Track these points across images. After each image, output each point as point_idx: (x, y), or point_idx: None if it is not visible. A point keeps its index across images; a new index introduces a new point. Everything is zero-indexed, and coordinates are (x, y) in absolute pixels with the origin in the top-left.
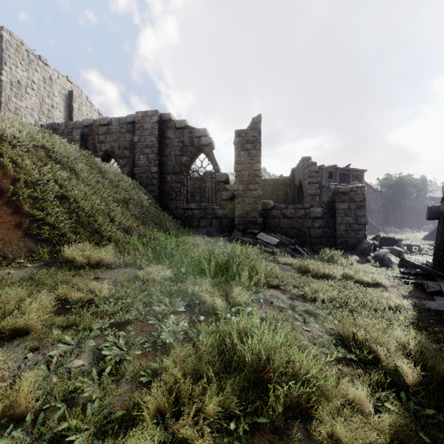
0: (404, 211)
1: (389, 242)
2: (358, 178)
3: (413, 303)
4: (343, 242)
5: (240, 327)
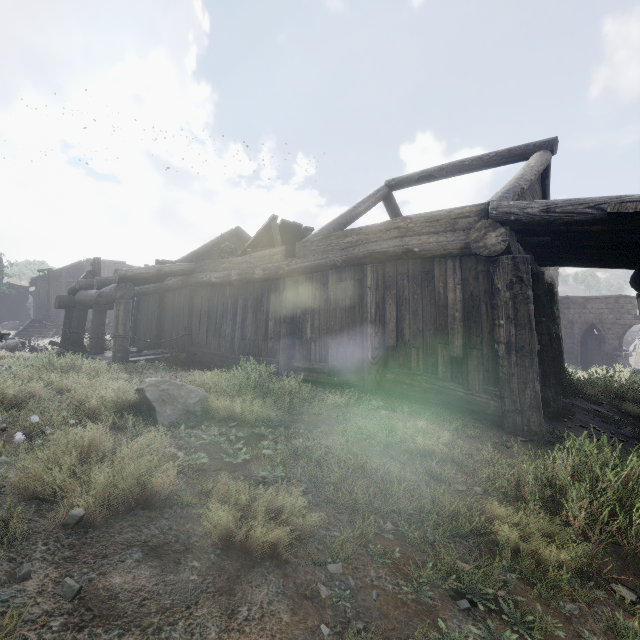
0: None
1: None
2: None
3: None
4: None
5: (37, 364)
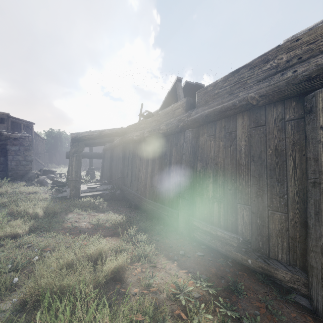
0: (62, 154)
1: (49, 173)
2: (29, 128)
3: (52, 196)
4: (14, 174)
5: None
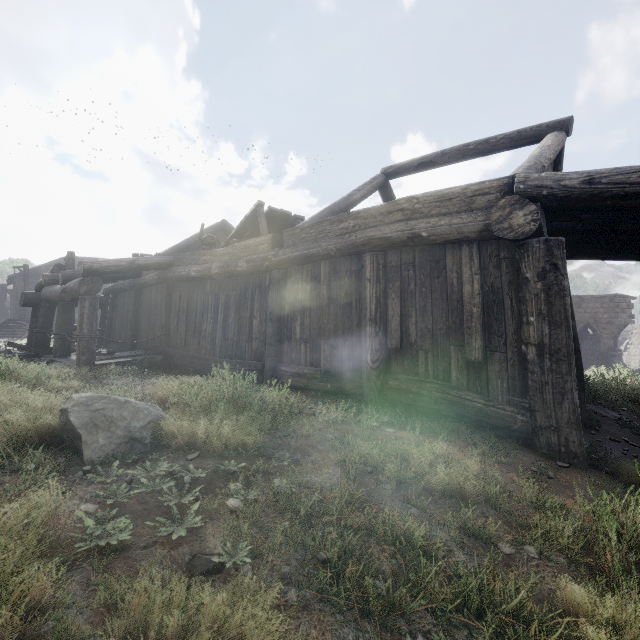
0: None
1: None
2: None
3: None
4: None
5: None
